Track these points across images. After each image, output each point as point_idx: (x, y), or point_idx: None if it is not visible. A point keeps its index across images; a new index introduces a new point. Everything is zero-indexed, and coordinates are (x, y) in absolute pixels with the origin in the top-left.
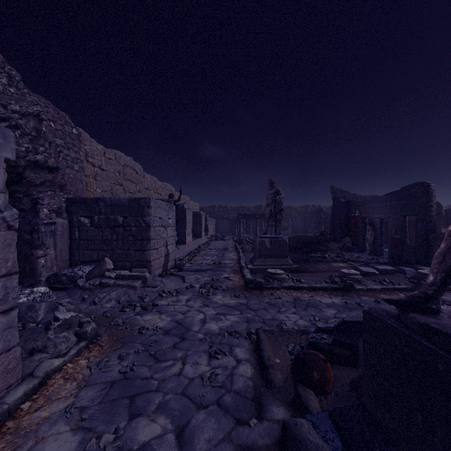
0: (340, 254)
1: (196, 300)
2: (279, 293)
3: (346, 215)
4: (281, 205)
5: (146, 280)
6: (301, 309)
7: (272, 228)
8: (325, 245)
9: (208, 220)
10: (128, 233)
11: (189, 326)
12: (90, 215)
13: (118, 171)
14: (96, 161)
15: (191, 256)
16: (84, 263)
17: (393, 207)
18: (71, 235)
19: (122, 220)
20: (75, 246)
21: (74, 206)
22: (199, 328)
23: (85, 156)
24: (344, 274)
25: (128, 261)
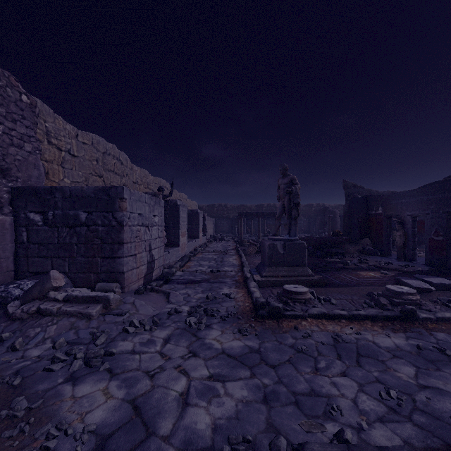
0: (362, 258)
1: (180, 341)
2: (306, 325)
3: (365, 212)
4: (297, 198)
5: (110, 304)
6: (352, 361)
7: None
8: (341, 248)
9: (207, 220)
10: (93, 234)
11: (153, 419)
12: (43, 210)
13: (95, 159)
14: (62, 143)
15: (184, 262)
16: (35, 274)
17: (433, 202)
18: (17, 237)
19: (86, 217)
20: (23, 253)
21: (21, 198)
22: (174, 422)
23: (46, 135)
24: (395, 293)
25: (93, 273)
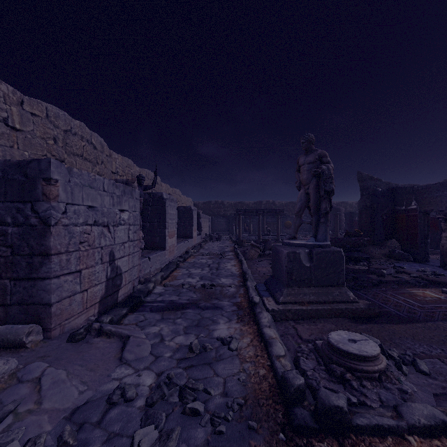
0: (396, 266)
1: None
2: None
3: (391, 208)
4: (331, 183)
5: None
6: None
7: (278, 227)
8: (362, 251)
9: (202, 217)
10: None
11: None
12: None
13: (51, 137)
14: None
15: (169, 271)
16: None
17: None
18: None
19: None
20: None
21: None
22: None
23: None
24: None
25: None
